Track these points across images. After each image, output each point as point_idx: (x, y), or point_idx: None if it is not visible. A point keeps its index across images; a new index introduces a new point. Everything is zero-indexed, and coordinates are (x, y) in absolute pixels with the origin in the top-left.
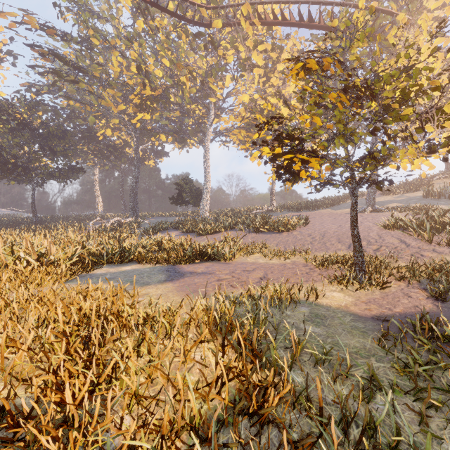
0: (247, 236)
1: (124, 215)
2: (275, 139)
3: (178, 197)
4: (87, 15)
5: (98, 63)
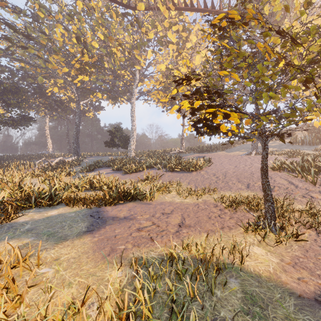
0: (164, 175)
1: (69, 154)
2: (193, 93)
3: (110, 141)
4: None
5: (43, 32)
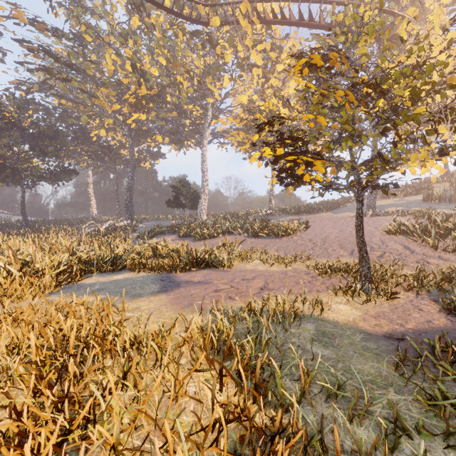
0: (246, 241)
1: (119, 218)
2: (276, 140)
3: (174, 200)
4: (79, 10)
5: (90, 60)
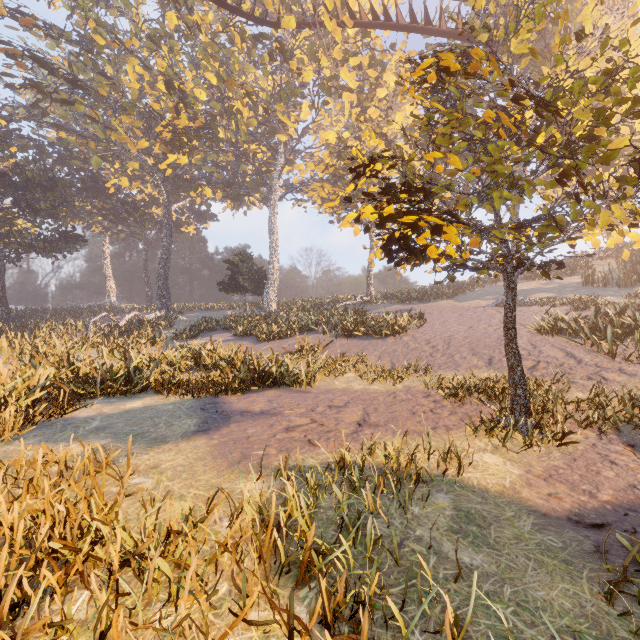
0: (333, 343)
1: (150, 307)
2: (383, 192)
3: (230, 281)
4: None
5: (103, 74)
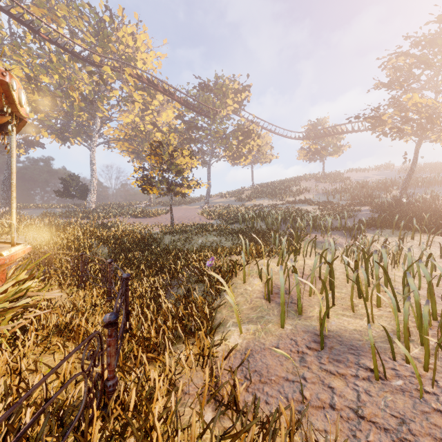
0: (130, 220)
1: None
2: (141, 177)
3: (65, 191)
4: None
5: None
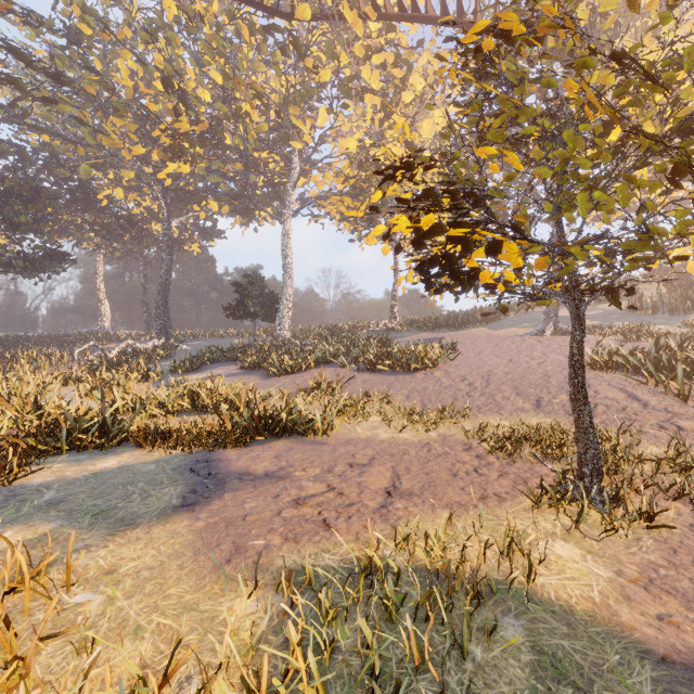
0: (354, 379)
1: (148, 334)
2: (419, 198)
3: (238, 306)
4: None
5: (91, 68)
